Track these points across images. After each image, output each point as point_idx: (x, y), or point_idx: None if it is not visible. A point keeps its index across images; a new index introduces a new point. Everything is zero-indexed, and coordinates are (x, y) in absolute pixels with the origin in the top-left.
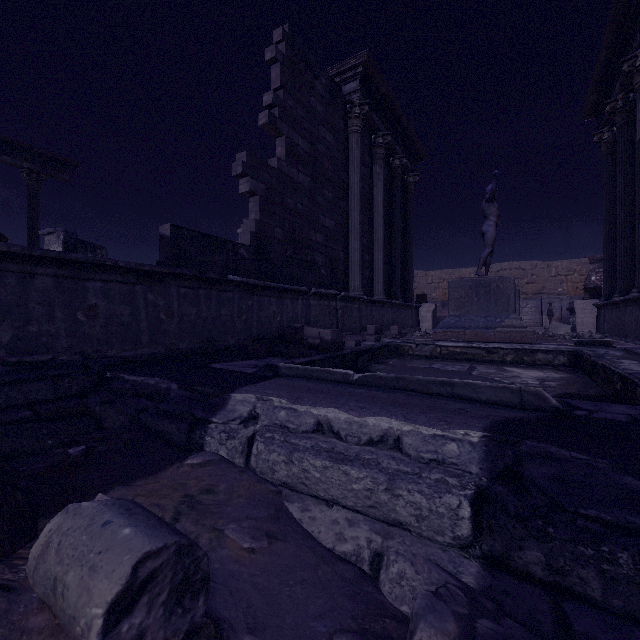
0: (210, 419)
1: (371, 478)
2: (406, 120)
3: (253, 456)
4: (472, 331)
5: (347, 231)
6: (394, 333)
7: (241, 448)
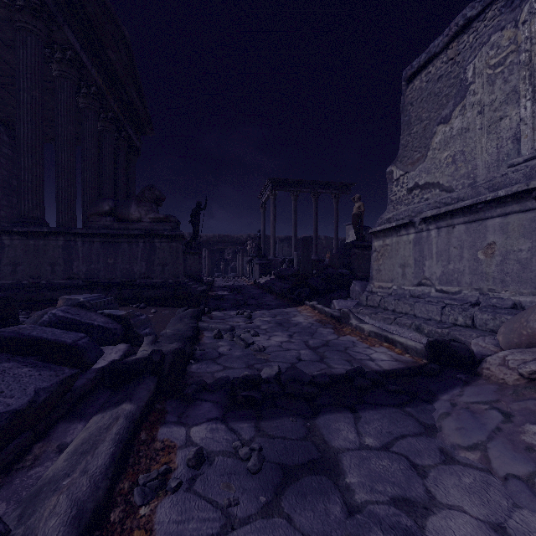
0: None
1: None
2: None
3: None
4: None
5: None
6: None
7: None
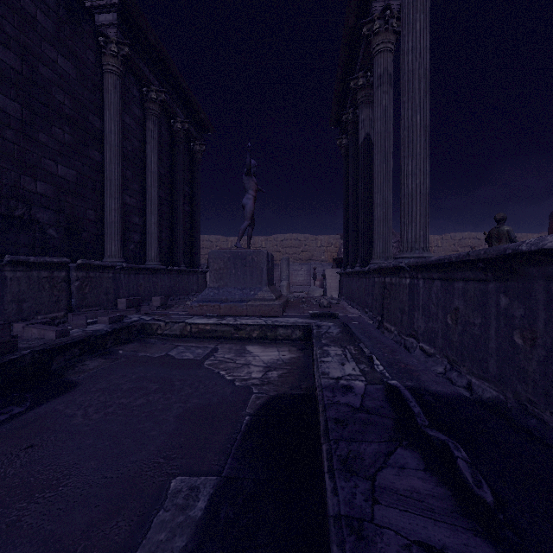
0: None
1: None
2: (186, 84)
3: None
4: (227, 305)
5: (101, 186)
6: (156, 305)
7: None
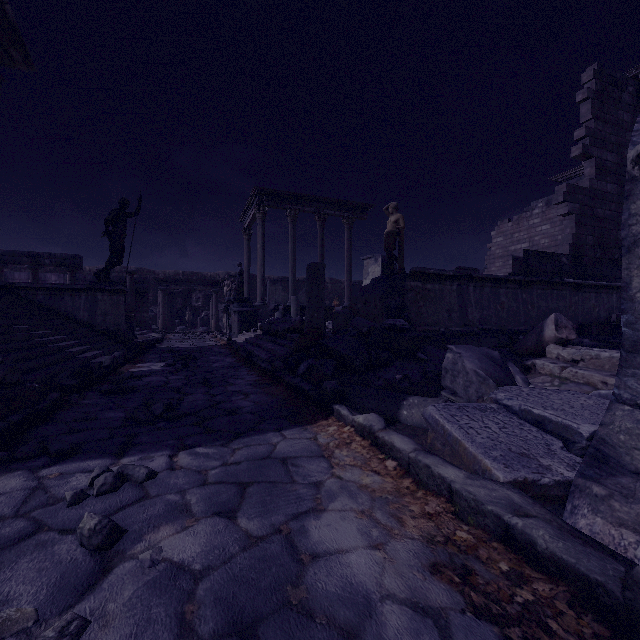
0: None
1: None
2: None
3: None
4: None
5: None
6: None
7: None
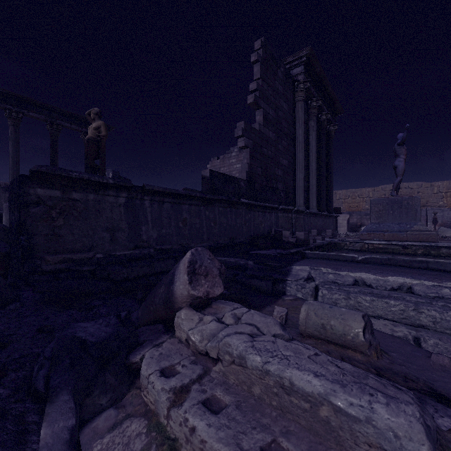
0: (286, 279)
1: (403, 304)
2: (331, 88)
3: (319, 297)
4: (389, 233)
5: (294, 167)
6: (329, 235)
7: (311, 293)
